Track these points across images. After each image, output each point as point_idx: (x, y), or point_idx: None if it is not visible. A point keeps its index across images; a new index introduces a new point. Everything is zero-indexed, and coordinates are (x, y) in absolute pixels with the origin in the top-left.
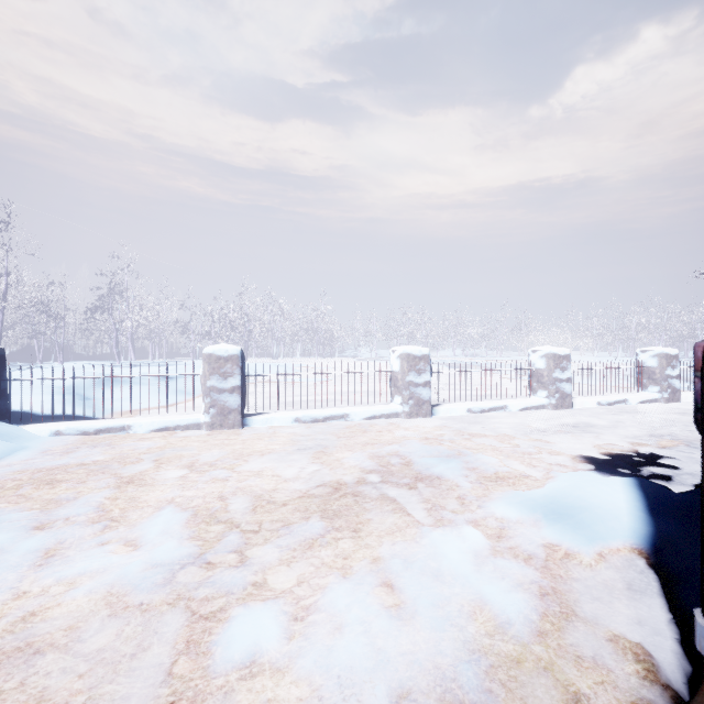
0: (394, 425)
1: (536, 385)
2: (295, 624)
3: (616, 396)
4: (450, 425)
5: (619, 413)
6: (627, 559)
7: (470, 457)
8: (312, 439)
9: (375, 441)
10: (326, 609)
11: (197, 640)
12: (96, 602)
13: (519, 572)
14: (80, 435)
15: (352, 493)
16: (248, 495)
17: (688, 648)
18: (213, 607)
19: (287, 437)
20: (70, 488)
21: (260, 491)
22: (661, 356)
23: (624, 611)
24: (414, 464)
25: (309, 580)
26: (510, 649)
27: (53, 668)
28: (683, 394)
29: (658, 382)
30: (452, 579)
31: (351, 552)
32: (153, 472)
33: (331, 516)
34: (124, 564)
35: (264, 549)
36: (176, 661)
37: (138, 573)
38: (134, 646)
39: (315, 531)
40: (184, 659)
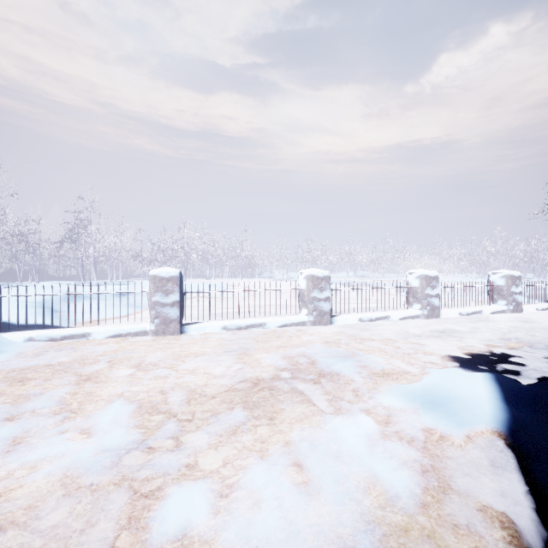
0: (301, 331)
1: (412, 300)
2: (220, 500)
3: (473, 308)
4: (345, 331)
5: (476, 321)
6: (489, 440)
7: (362, 357)
8: (237, 343)
9: (287, 345)
10: (246, 487)
11: (137, 516)
12: (53, 483)
13: (404, 452)
14: (49, 340)
15: (268, 387)
16: (184, 390)
17: (543, 516)
18: (152, 487)
19: (217, 341)
20: (38, 385)
21: (193, 386)
22: (508, 277)
23: (489, 484)
24: (317, 363)
25: (233, 461)
26: (399, 520)
27: (12, 543)
28: (524, 306)
29: (505, 297)
30: (350, 459)
31: (267, 437)
32: (107, 371)
33: (251, 407)
34: (79, 450)
35: (196, 435)
36: (119, 536)
37: (90, 458)
38: (84, 522)
39: (238, 420)
40: (125, 533)
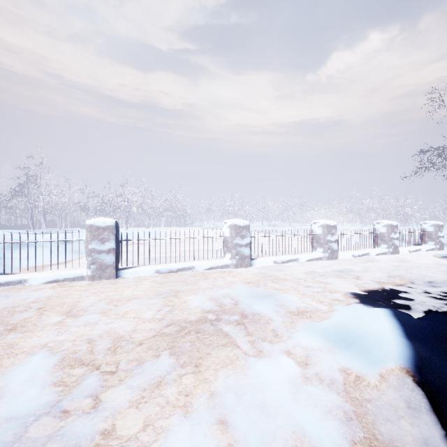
0: (226, 273)
1: (316, 245)
2: None
3: (363, 251)
4: (263, 272)
5: (366, 261)
6: (399, 377)
7: (278, 296)
8: (168, 286)
9: (213, 286)
10: None
11: None
12: None
13: (326, 399)
14: None
15: (195, 330)
16: (111, 337)
17: None
18: None
19: (149, 285)
20: None
21: (122, 332)
22: (388, 226)
23: (409, 429)
24: (240, 304)
25: (154, 422)
26: None
27: None
28: (400, 249)
29: (386, 242)
30: (275, 411)
31: (192, 389)
32: (36, 319)
33: (177, 353)
34: None
35: (117, 391)
36: None
37: None
38: None
39: (163, 369)
40: None
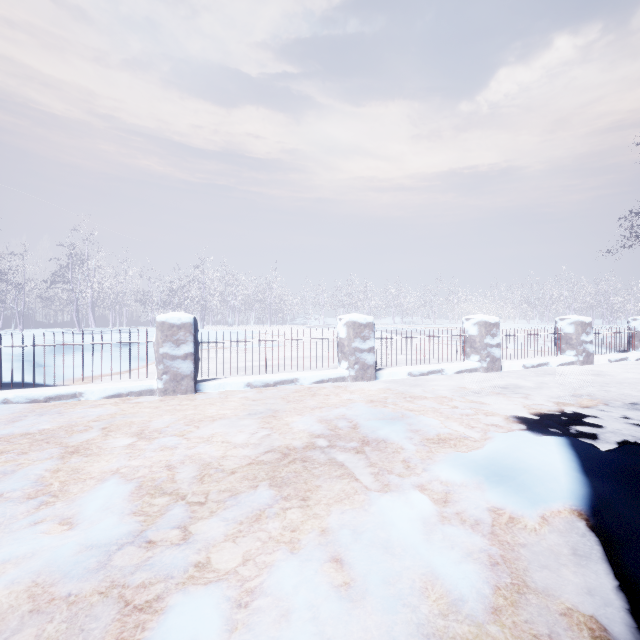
0: (341, 388)
1: (469, 350)
2: (238, 612)
3: (539, 359)
4: (393, 388)
5: (542, 374)
6: (568, 521)
7: (413, 419)
8: (263, 403)
9: (323, 405)
10: (272, 593)
11: (128, 639)
12: (17, 595)
13: (468, 540)
14: (30, 402)
15: (301, 458)
16: (196, 463)
17: None
18: (150, 596)
19: (239, 402)
20: (10, 461)
21: (208, 458)
22: (577, 324)
23: (572, 578)
24: (360, 427)
25: (255, 557)
26: (466, 631)
27: None
28: (595, 357)
29: (574, 346)
30: (402, 550)
31: (299, 524)
32: (100, 441)
33: (280, 484)
34: (56, 547)
35: (209, 523)
36: None
37: (69, 558)
38: None
39: (262, 502)
40: None
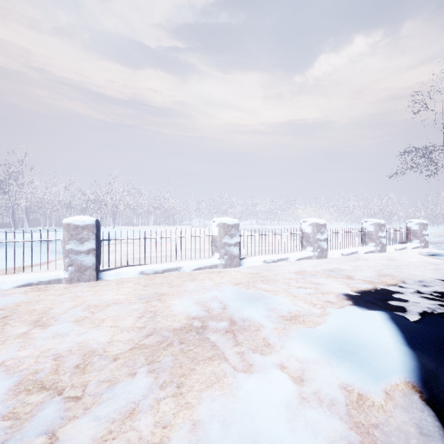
0: (214, 274)
1: (305, 243)
2: None
3: (351, 249)
4: (253, 272)
5: (355, 260)
6: (405, 394)
7: (269, 299)
8: (152, 288)
9: (200, 288)
10: None
11: None
12: None
13: (328, 426)
14: None
15: (178, 341)
16: (82, 351)
17: None
18: None
19: (132, 287)
20: None
21: (95, 345)
22: (376, 225)
23: None
24: (229, 308)
25: None
26: None
27: None
28: (387, 247)
29: (374, 240)
30: None
31: (171, 418)
32: None
33: (157, 370)
34: None
35: (79, 425)
36: None
37: None
38: None
39: (138, 393)
40: None
